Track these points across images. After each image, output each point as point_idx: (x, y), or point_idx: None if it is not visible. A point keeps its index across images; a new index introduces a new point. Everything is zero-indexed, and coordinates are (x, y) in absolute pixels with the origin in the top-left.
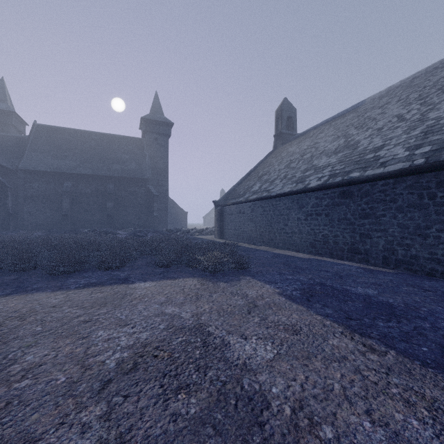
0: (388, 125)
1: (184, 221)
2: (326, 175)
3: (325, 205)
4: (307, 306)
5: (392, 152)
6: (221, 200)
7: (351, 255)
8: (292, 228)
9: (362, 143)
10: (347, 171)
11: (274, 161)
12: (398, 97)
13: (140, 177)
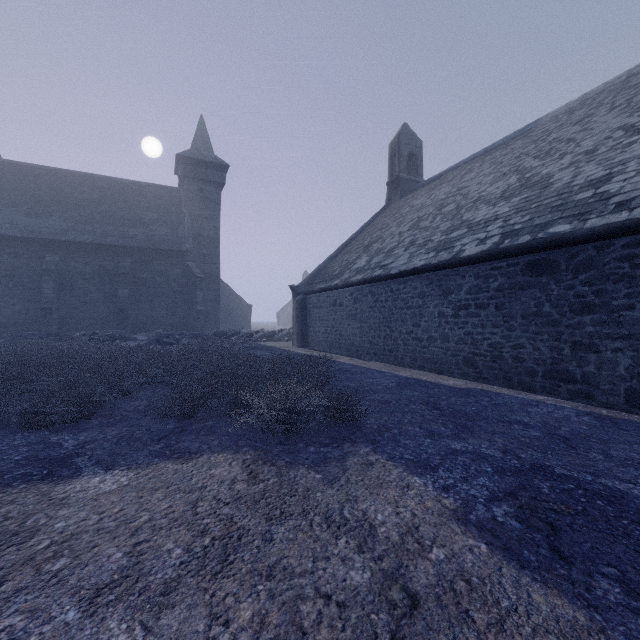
0: (607, 144)
1: (247, 319)
2: (495, 234)
3: (496, 288)
4: (578, 594)
5: (637, 183)
6: (303, 284)
7: (552, 384)
8: (429, 331)
9: (559, 178)
10: (541, 223)
11: (389, 222)
12: (609, 104)
13: (174, 249)
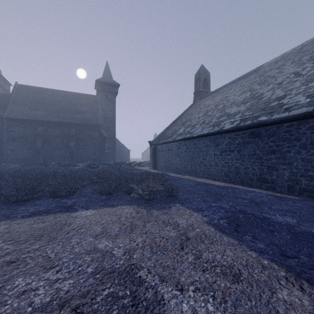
0: (286, 80)
1: (128, 156)
2: (237, 119)
3: (237, 143)
4: (237, 238)
5: (294, 99)
6: (154, 140)
7: (259, 184)
8: (210, 162)
9: (266, 95)
10: (256, 116)
11: (194, 111)
12: (292, 60)
13: (95, 124)
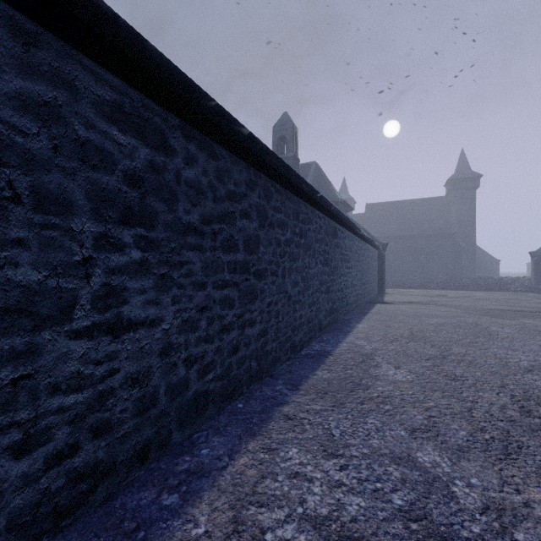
0: None
1: (495, 270)
2: None
3: None
4: None
5: None
6: (538, 251)
7: None
8: None
9: None
10: None
11: None
12: None
13: (447, 233)
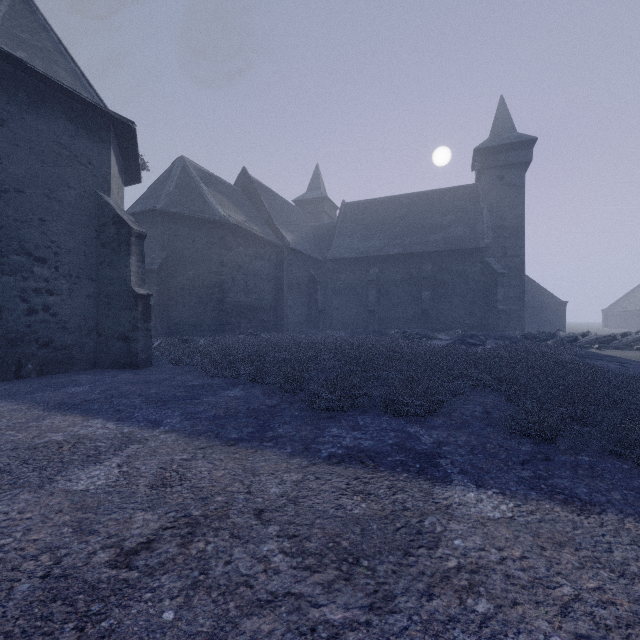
0: None
1: (559, 319)
2: None
3: None
4: None
5: None
6: None
7: None
8: None
9: None
10: None
11: None
12: None
13: (472, 247)
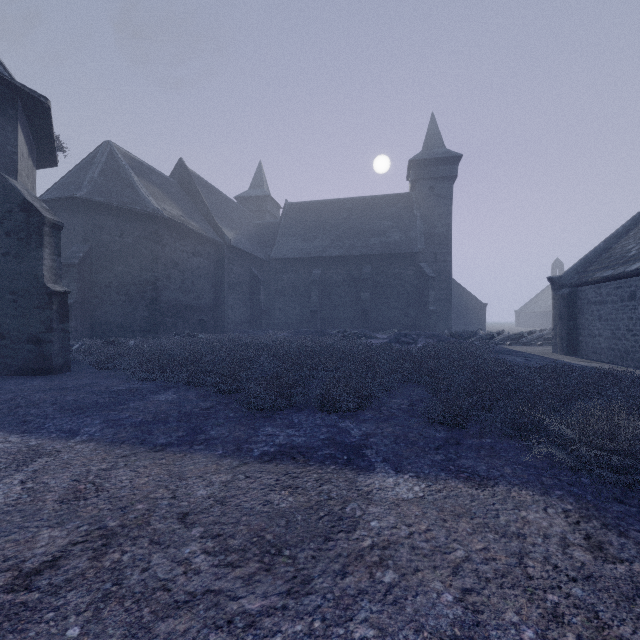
0: None
1: (481, 319)
2: None
3: None
4: None
5: None
6: (569, 274)
7: None
8: None
9: None
10: None
11: None
12: None
13: (407, 252)
